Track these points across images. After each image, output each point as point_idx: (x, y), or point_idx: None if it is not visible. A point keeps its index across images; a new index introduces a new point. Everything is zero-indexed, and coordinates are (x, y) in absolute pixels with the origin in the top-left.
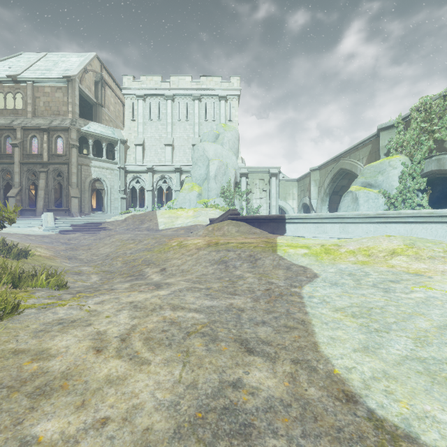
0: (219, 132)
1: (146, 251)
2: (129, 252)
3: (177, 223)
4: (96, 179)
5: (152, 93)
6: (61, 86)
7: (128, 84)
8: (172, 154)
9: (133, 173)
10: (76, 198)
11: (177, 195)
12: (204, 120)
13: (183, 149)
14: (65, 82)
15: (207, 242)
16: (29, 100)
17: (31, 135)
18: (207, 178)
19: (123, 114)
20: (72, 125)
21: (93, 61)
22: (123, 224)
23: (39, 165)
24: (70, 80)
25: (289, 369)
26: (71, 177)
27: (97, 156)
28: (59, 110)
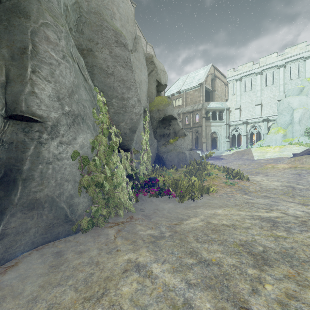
0: (304, 85)
1: (254, 169)
2: (246, 169)
3: (267, 156)
4: (213, 132)
5: (246, 75)
6: (197, 88)
7: (230, 74)
8: (260, 110)
9: (233, 126)
10: (204, 143)
11: (264, 137)
12: (289, 80)
13: (269, 105)
14: (199, 86)
15: (289, 166)
16: (184, 100)
17: (185, 116)
18: (291, 123)
19: (225, 90)
20: (202, 107)
21: (210, 68)
22: (232, 156)
23: (189, 128)
24: (201, 85)
25: (307, 187)
26: (202, 132)
27: (212, 119)
28: (196, 101)
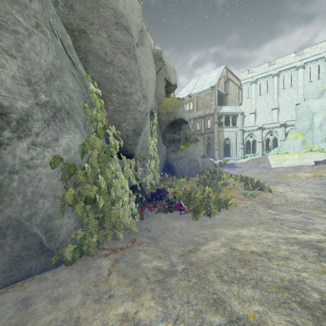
0: (325, 88)
1: (273, 178)
2: (263, 178)
3: (285, 164)
4: (226, 139)
5: (261, 77)
6: (209, 92)
7: (244, 76)
8: (277, 115)
9: (247, 132)
10: (217, 150)
11: (281, 144)
12: (308, 82)
13: (287, 109)
14: (210, 89)
15: (313, 175)
16: (195, 104)
17: (196, 121)
18: (311, 128)
19: (238, 93)
20: (215, 111)
21: (223, 70)
22: (247, 164)
23: (200, 135)
24: (213, 88)
25: None
26: (214, 139)
27: (225, 124)
28: (208, 105)
